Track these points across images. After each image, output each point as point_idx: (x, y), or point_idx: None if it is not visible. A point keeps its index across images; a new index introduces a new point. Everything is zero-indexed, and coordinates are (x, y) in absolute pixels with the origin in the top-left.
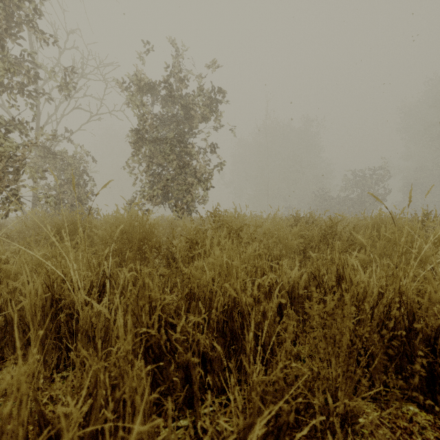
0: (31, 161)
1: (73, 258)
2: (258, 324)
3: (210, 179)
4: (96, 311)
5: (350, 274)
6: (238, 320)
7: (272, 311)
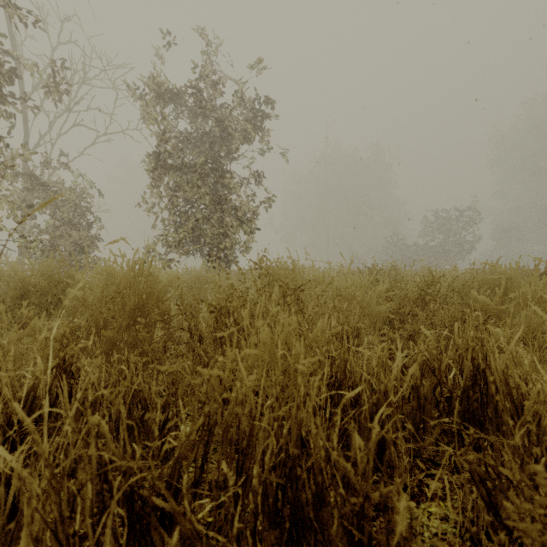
0: (11, 194)
1: (12, 339)
2: (358, 515)
3: (254, 219)
4: (1, 472)
5: (515, 376)
6: (309, 487)
7: (371, 449)
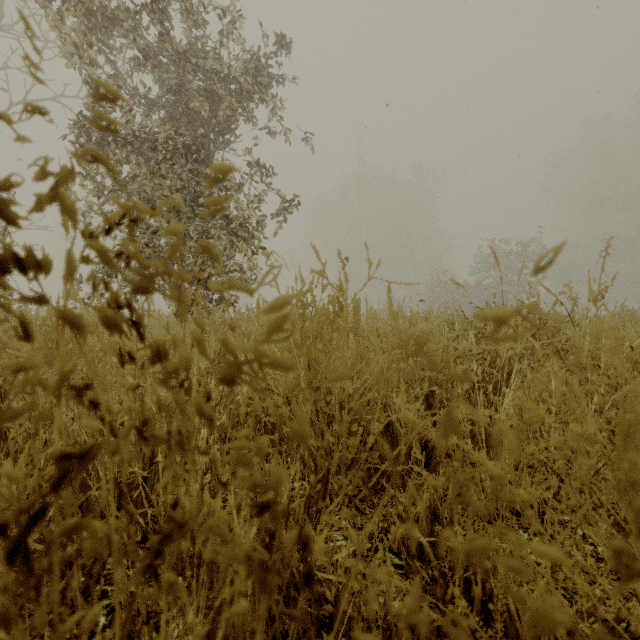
0: None
1: None
2: None
3: (259, 234)
4: None
5: None
6: None
7: None
